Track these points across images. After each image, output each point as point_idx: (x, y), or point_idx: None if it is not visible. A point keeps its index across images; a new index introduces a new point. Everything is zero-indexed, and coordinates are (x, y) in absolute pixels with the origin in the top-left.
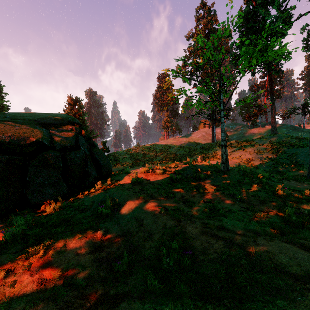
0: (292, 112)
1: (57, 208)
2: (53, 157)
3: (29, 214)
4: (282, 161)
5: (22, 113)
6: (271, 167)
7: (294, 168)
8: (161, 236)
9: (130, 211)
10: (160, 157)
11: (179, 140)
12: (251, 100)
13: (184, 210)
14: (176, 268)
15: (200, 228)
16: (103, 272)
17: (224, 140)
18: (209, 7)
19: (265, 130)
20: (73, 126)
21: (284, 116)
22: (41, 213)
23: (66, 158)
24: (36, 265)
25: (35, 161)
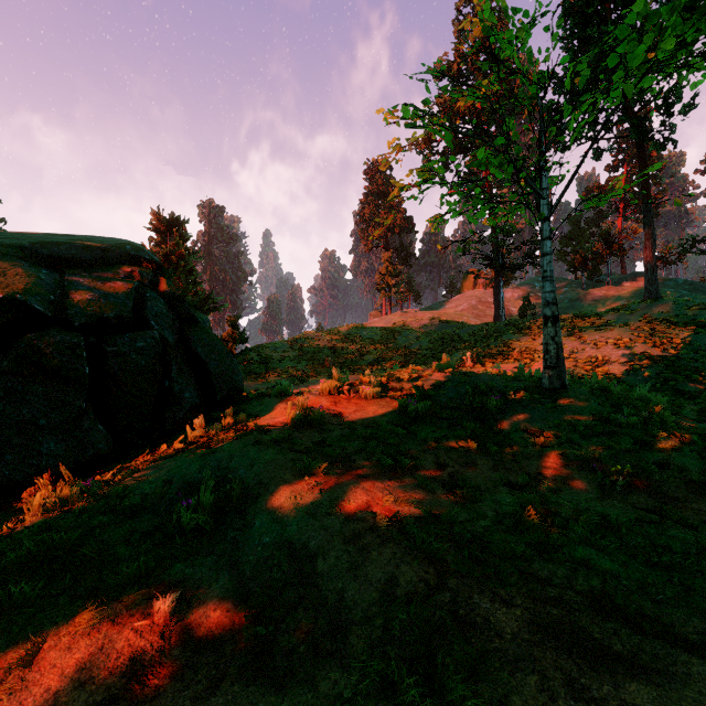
0: (689, 248)
1: (54, 504)
2: (61, 347)
3: None
4: (683, 365)
5: None
6: (658, 380)
7: None
8: (377, 641)
9: (274, 519)
10: (370, 357)
11: (416, 316)
12: (585, 223)
13: (452, 521)
14: None
15: (525, 605)
16: None
17: (552, 304)
18: None
19: (623, 292)
20: (135, 266)
21: (666, 261)
22: (22, 512)
23: (104, 351)
24: None
25: (5, 360)
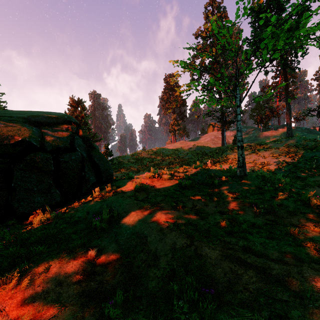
0: (307, 114)
1: (44, 220)
2: (43, 159)
3: (15, 226)
4: (301, 166)
5: (12, 110)
6: (289, 172)
7: (314, 173)
8: (169, 260)
9: (130, 224)
10: (166, 162)
11: (187, 144)
12: (262, 102)
13: (197, 224)
14: (192, 316)
15: (220, 249)
16: (89, 315)
17: (241, 141)
18: (218, 4)
19: (278, 133)
20: (69, 125)
21: (298, 119)
22: (28, 225)
23: (59, 160)
24: (2, 300)
25: (21, 164)
